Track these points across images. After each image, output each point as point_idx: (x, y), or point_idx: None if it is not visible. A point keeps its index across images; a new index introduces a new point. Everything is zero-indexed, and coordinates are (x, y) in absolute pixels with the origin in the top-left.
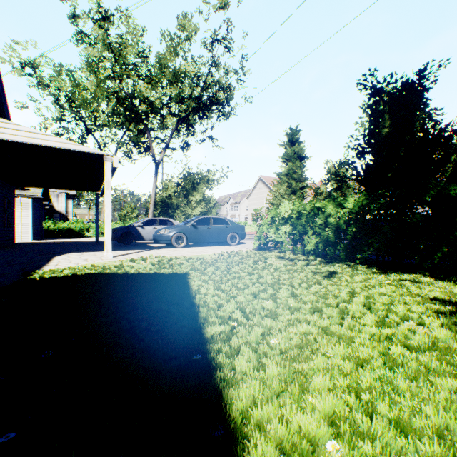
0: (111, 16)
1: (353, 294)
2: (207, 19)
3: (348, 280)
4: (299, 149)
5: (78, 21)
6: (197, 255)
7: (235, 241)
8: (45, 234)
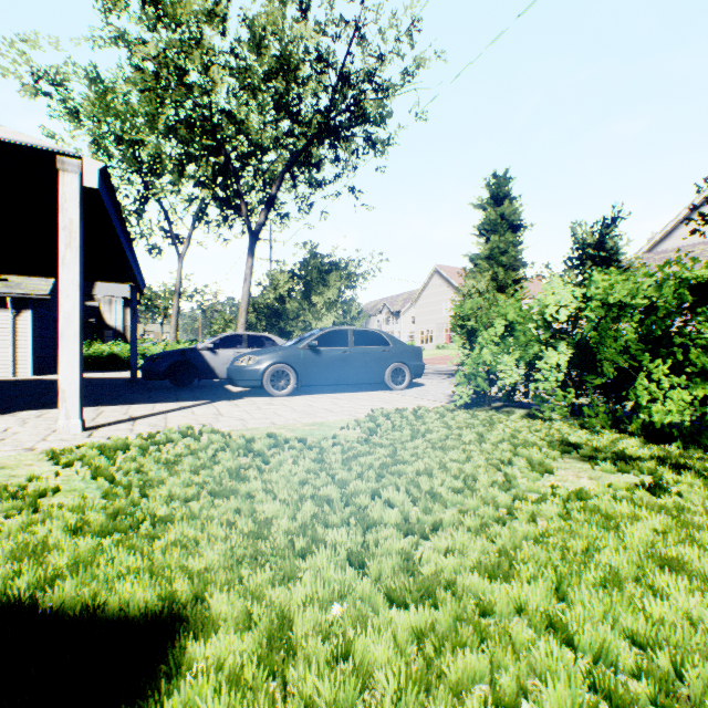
0: None
1: None
2: None
3: None
4: (511, 211)
5: None
6: (311, 423)
7: (403, 381)
8: None
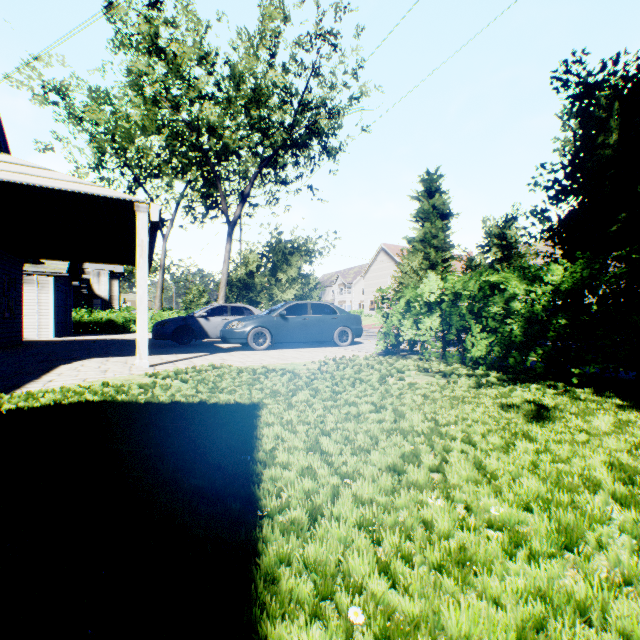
0: (159, 1)
1: (634, 478)
2: (303, 2)
3: (584, 429)
4: (441, 203)
5: (113, 11)
6: (285, 363)
7: (347, 340)
8: (76, 328)
